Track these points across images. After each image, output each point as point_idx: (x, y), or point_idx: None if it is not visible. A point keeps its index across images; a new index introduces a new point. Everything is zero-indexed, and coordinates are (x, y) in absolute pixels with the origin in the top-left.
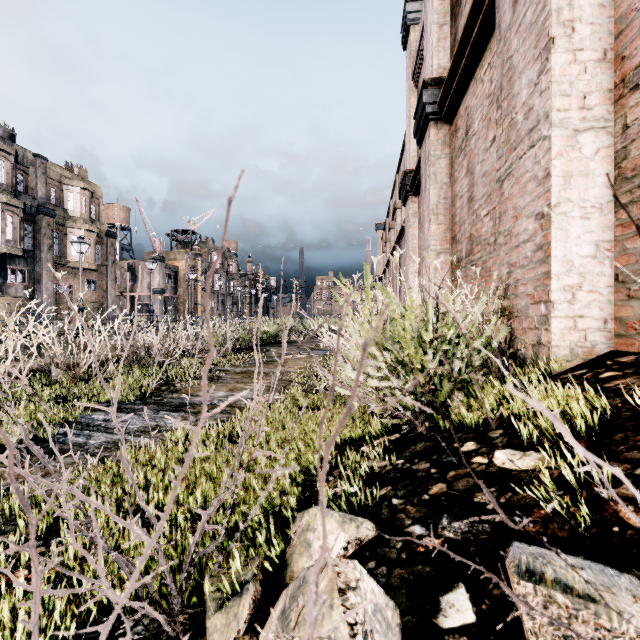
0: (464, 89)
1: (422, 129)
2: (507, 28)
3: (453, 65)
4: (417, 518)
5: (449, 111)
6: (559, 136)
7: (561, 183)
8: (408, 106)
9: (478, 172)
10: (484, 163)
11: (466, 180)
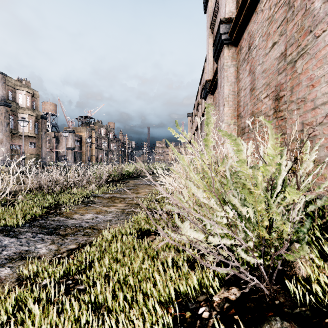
0: (247, 21)
1: (218, 50)
2: None
3: (241, 4)
4: None
5: (236, 37)
6: None
7: None
8: (207, 44)
9: (259, 70)
10: (264, 63)
11: (249, 78)
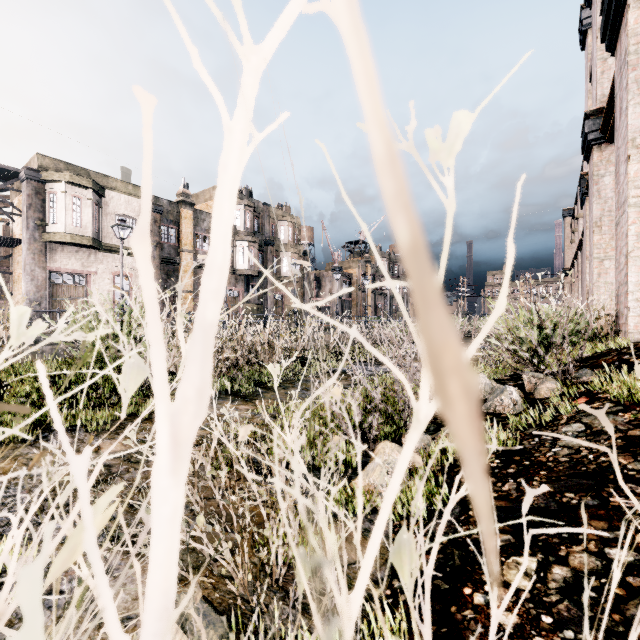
0: None
1: (587, 150)
2: (618, 127)
3: (607, 108)
4: (511, 382)
5: (611, 137)
6: (633, 212)
7: (635, 239)
8: (586, 107)
9: None
10: None
11: None
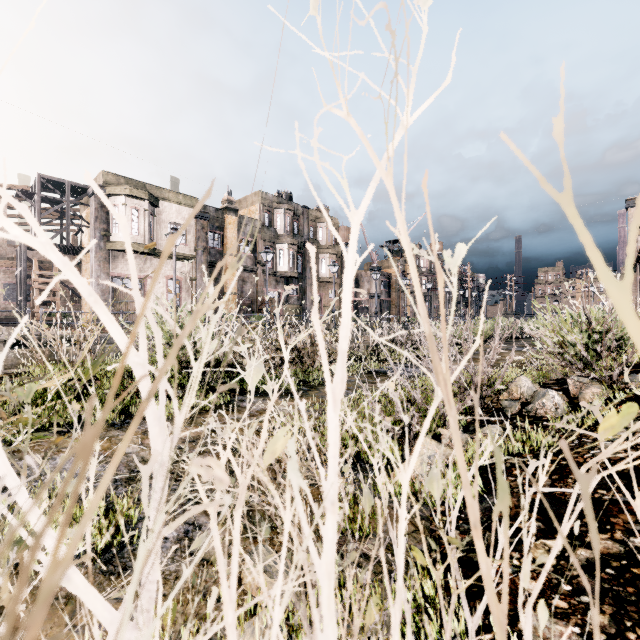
0: None
1: None
2: None
3: None
4: (556, 386)
5: None
6: None
7: None
8: None
9: None
10: None
11: None
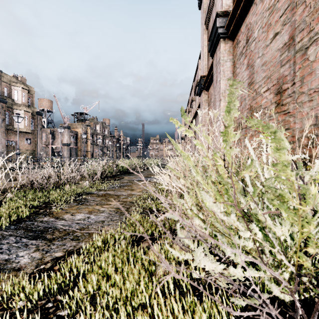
0: (245, 14)
1: (214, 45)
2: None
3: None
4: None
5: (233, 31)
6: None
7: None
8: (202, 40)
9: (258, 63)
10: (264, 56)
11: (247, 72)
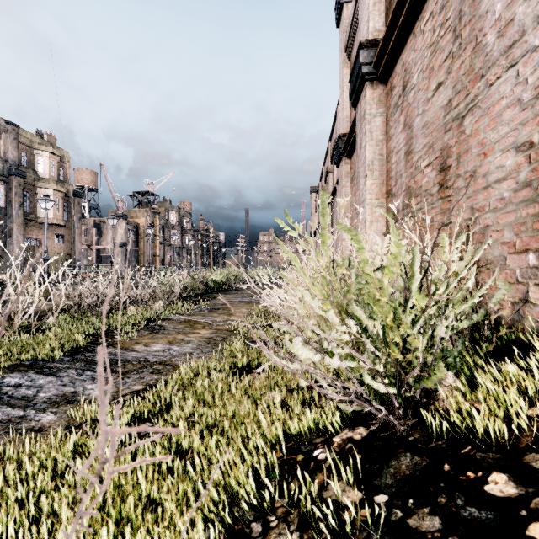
0: (401, 47)
1: (358, 90)
2: None
3: (391, 21)
4: None
5: (385, 70)
6: None
7: None
8: (341, 77)
9: (417, 124)
10: (425, 114)
11: (403, 134)
